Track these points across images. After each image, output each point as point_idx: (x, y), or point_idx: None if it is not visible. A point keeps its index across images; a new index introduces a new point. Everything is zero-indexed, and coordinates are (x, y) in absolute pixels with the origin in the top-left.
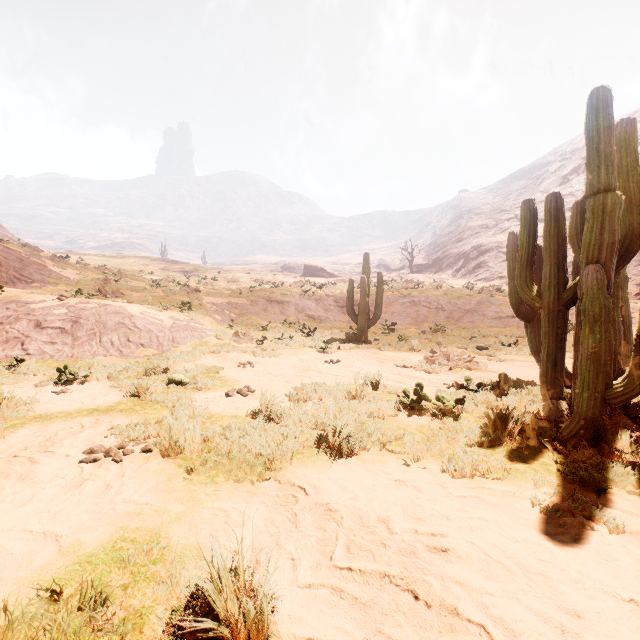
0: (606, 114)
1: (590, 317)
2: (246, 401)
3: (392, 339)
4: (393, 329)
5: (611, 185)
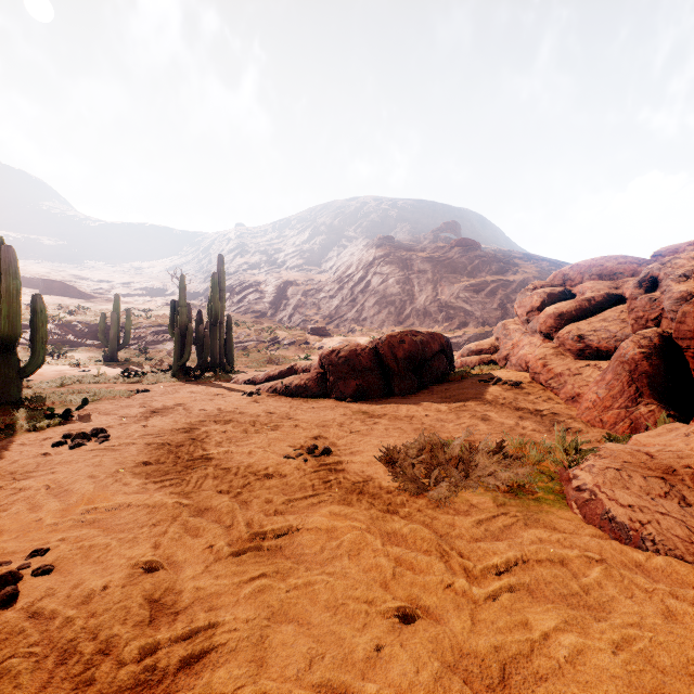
0: (183, 284)
1: (175, 342)
2: (32, 382)
3: (142, 359)
4: (145, 352)
5: (184, 305)
